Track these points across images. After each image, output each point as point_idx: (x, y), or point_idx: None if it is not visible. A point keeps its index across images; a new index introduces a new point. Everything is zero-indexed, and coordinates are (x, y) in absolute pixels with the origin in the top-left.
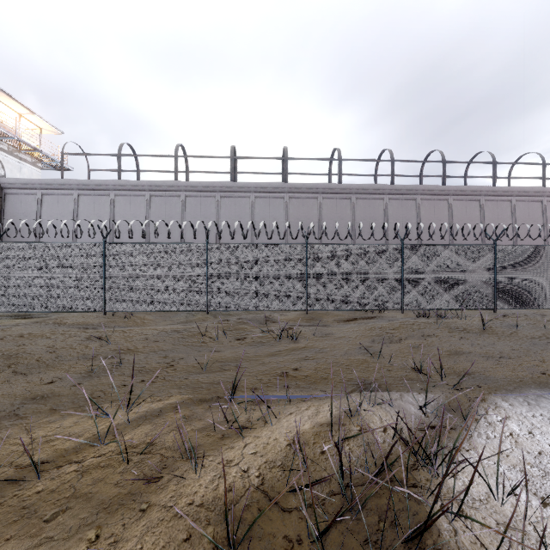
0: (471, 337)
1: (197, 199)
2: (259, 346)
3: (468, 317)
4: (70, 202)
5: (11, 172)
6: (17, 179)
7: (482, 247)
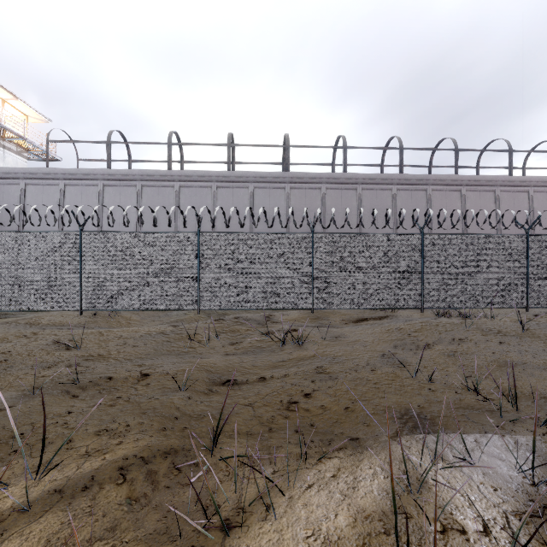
0: (511, 341)
1: (192, 190)
2: (258, 353)
3: (496, 317)
4: (56, 193)
5: None
6: None
7: (513, 237)
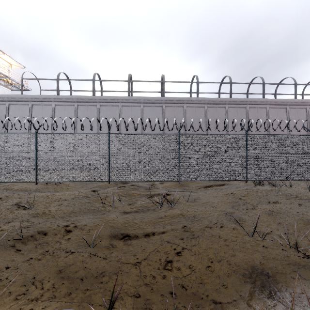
0: (306, 203)
1: (107, 107)
2: (145, 212)
3: (292, 185)
4: (27, 109)
5: None
6: None
7: (302, 136)
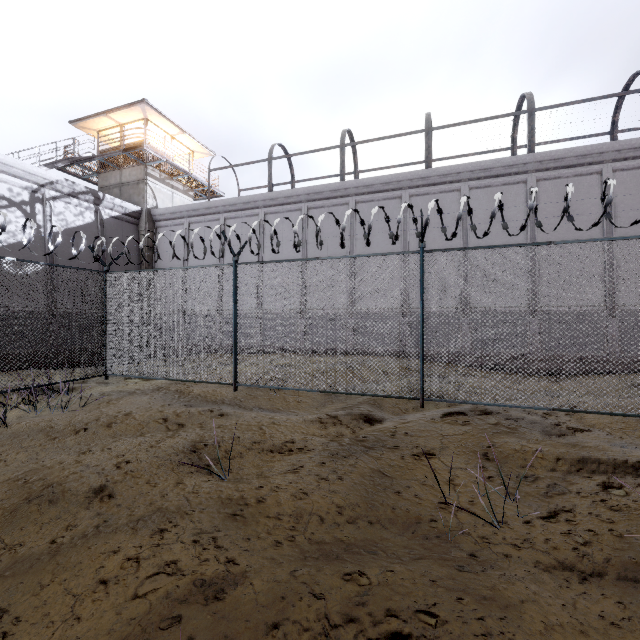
0: None
1: (372, 205)
2: None
3: None
4: (217, 229)
5: (163, 202)
6: (166, 208)
7: None
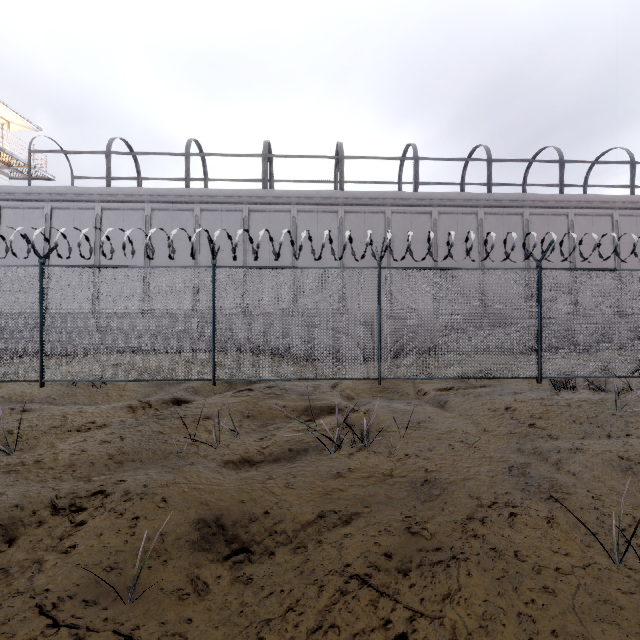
0: None
1: (216, 214)
2: (298, 460)
3: None
4: (41, 218)
5: None
6: None
7: None
